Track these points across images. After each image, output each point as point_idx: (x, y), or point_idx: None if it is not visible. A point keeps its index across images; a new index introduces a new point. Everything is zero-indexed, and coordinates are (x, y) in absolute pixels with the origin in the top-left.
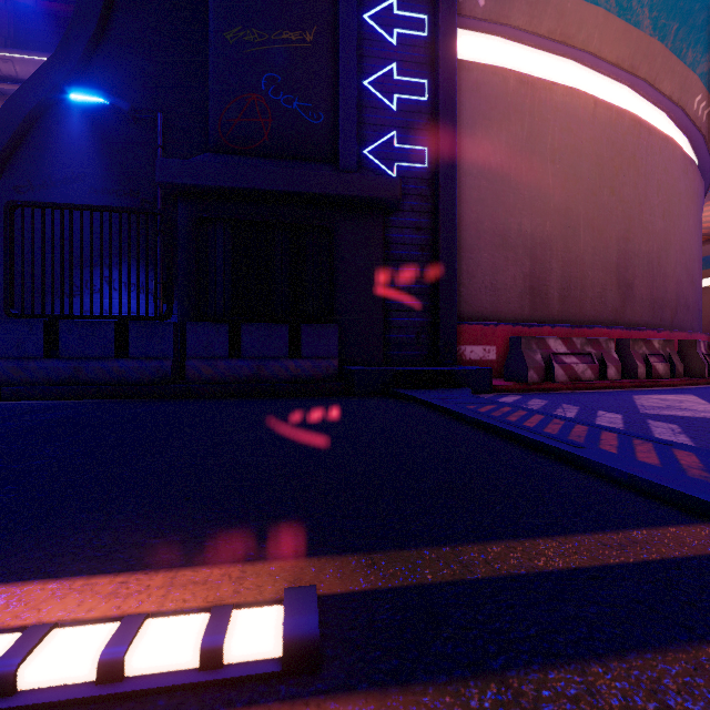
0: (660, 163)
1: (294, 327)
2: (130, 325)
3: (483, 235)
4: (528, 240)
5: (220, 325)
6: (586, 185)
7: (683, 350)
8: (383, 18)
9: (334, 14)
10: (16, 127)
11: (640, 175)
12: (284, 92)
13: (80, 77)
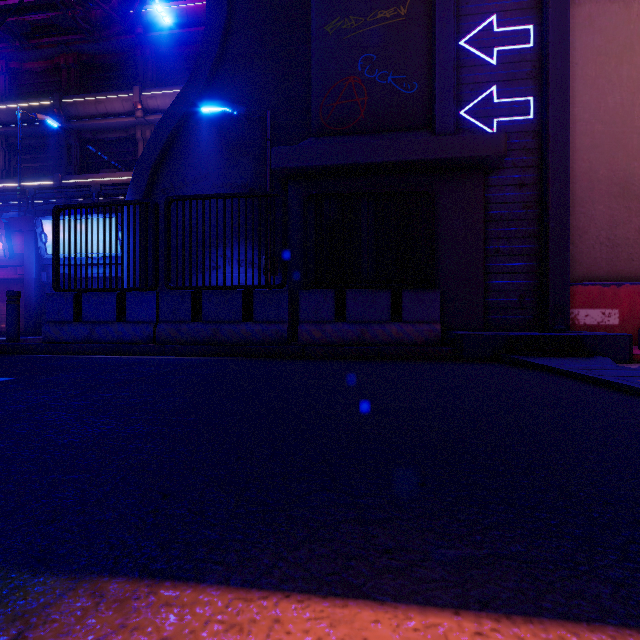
0: None
1: (395, 292)
2: (254, 294)
3: (597, 186)
4: None
5: (327, 292)
6: None
7: None
8: None
9: None
10: (163, 143)
11: None
12: (379, 69)
13: (205, 95)
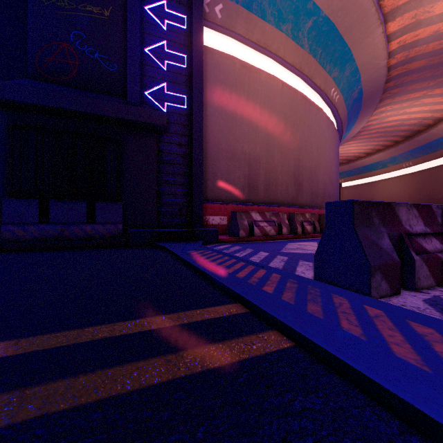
0: (316, 121)
1: (91, 203)
2: None
3: (221, 152)
4: (247, 156)
5: (31, 201)
6: (278, 129)
7: (321, 219)
8: (158, 11)
9: (124, 2)
10: None
11: (306, 126)
12: (88, 46)
13: None
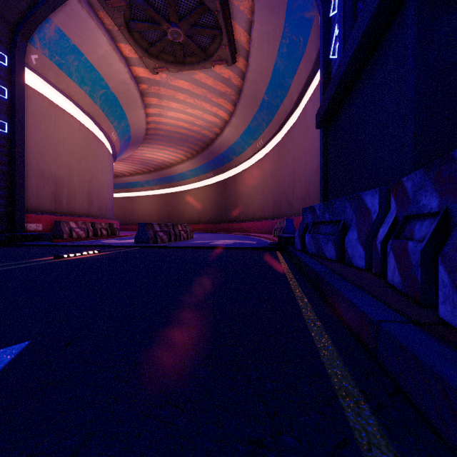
0: (102, 153)
1: None
2: None
3: (32, 170)
4: (54, 176)
5: None
6: (77, 157)
7: (111, 226)
8: None
9: None
10: None
11: (95, 157)
12: None
13: None
